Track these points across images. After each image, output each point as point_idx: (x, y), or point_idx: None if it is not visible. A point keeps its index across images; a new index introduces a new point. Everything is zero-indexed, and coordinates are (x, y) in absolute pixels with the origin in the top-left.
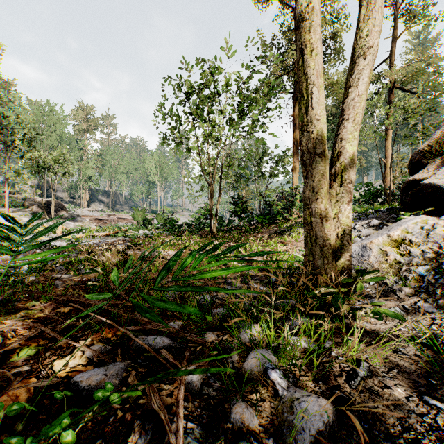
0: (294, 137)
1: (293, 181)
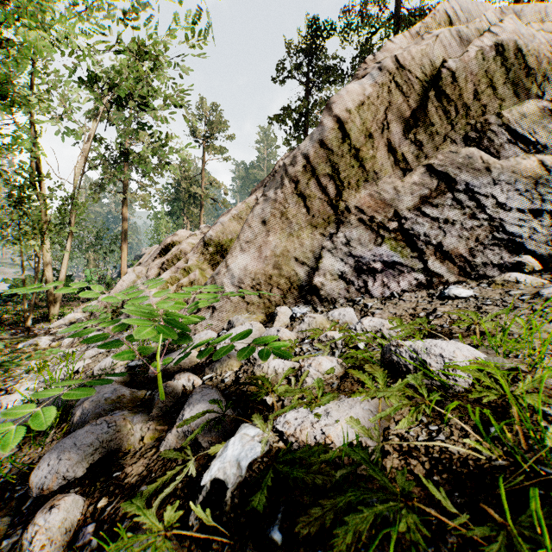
0: (122, 226)
1: (121, 259)
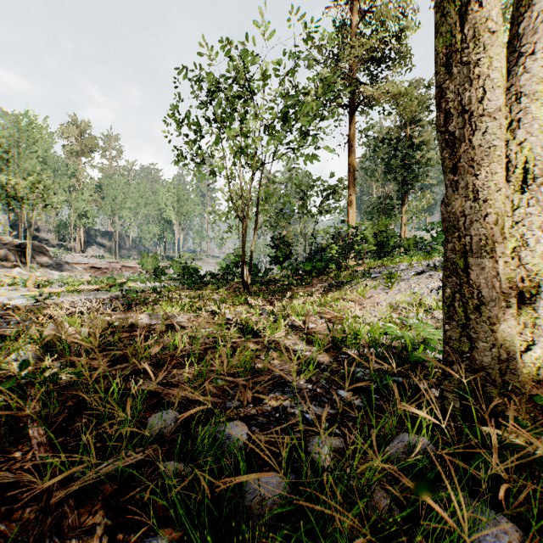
0: (350, 163)
1: (349, 219)
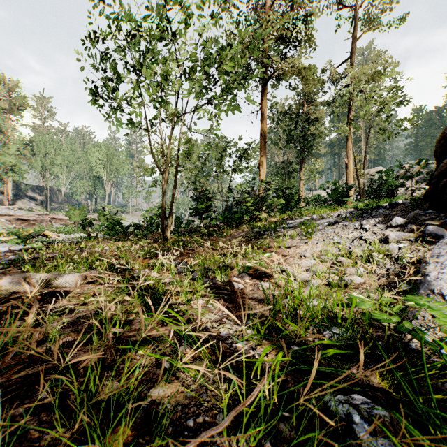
0: (261, 128)
1: (260, 177)
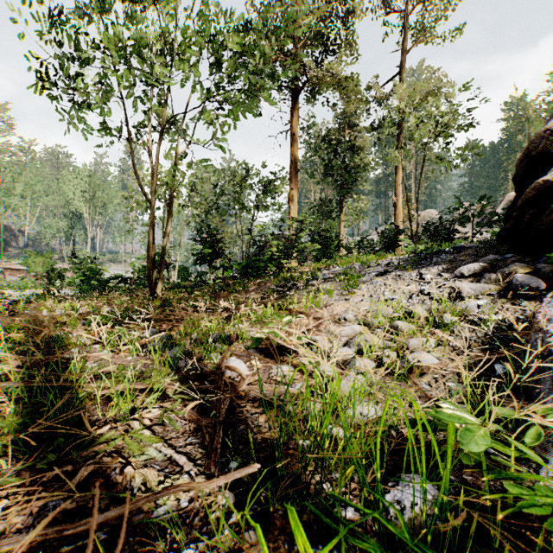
0: (291, 153)
1: (290, 215)
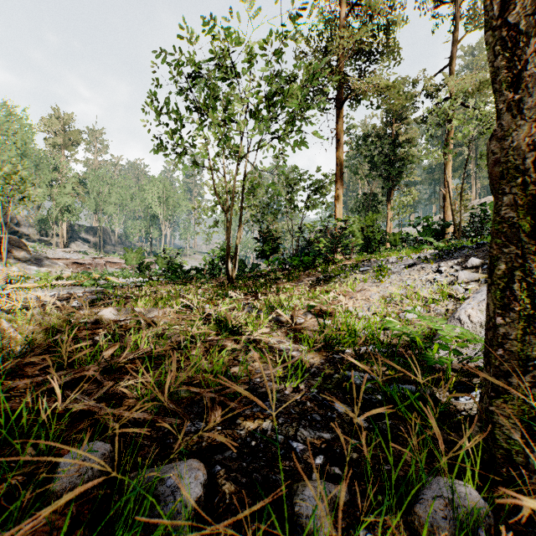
0: (337, 157)
1: (336, 213)
